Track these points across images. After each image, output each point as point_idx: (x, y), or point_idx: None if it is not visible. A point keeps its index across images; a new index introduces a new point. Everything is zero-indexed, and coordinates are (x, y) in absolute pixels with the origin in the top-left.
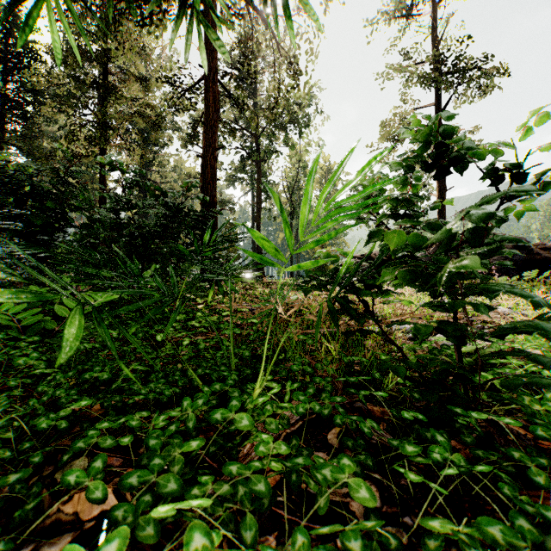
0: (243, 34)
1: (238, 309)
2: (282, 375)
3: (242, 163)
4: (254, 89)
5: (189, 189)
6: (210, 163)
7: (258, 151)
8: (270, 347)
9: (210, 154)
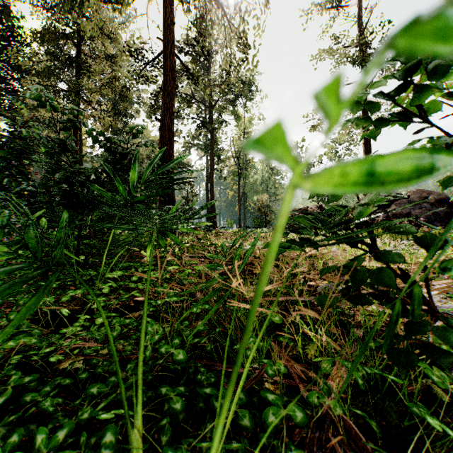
0: (198, 22)
1: (186, 262)
2: (246, 444)
3: (198, 131)
4: (208, 68)
5: (135, 134)
6: (168, 125)
7: (211, 121)
8: (220, 328)
9: (168, 117)
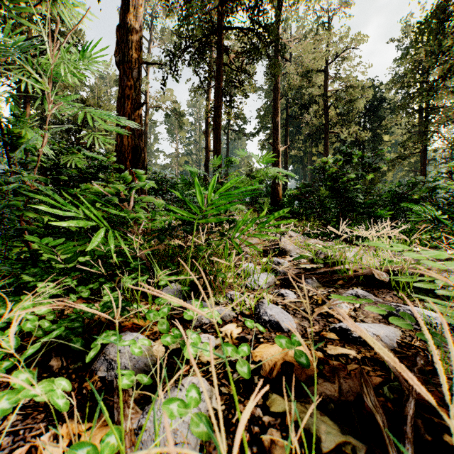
0: None
1: None
2: None
3: None
4: None
5: None
6: None
7: None
8: None
9: None
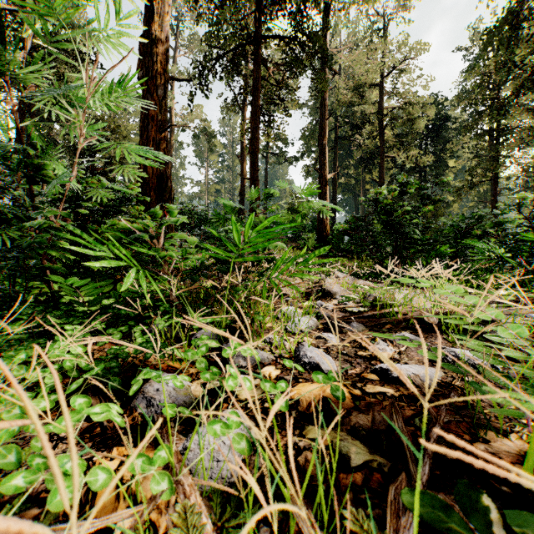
0: None
1: None
2: None
3: None
4: None
5: None
6: None
7: None
8: None
9: None
